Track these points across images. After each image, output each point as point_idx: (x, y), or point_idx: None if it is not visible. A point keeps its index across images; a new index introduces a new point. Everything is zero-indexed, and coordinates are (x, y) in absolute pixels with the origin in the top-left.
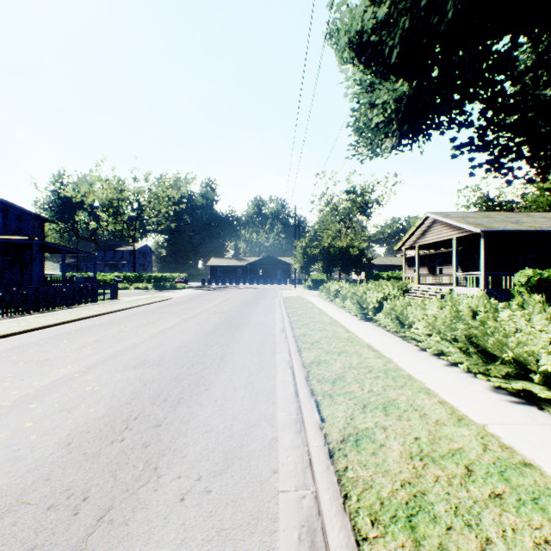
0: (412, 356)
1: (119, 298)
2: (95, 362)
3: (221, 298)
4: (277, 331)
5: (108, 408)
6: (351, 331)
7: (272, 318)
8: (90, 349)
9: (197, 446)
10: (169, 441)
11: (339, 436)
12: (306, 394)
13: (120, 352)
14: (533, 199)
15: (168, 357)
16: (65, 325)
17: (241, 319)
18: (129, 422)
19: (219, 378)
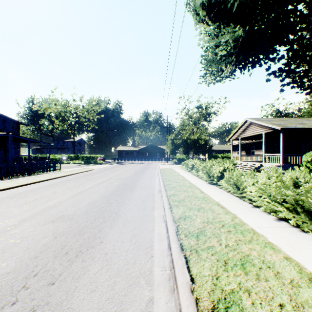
0: (250, 212)
1: (62, 169)
2: (27, 216)
3: (123, 169)
4: (156, 191)
5: (17, 263)
6: (204, 192)
7: (153, 182)
8: (28, 206)
9: (79, 311)
10: (55, 304)
11: (209, 303)
12: (176, 249)
13: (47, 208)
14: (307, 111)
15: (79, 212)
16: (21, 187)
17: (133, 183)
18: (28, 279)
19: (112, 231)
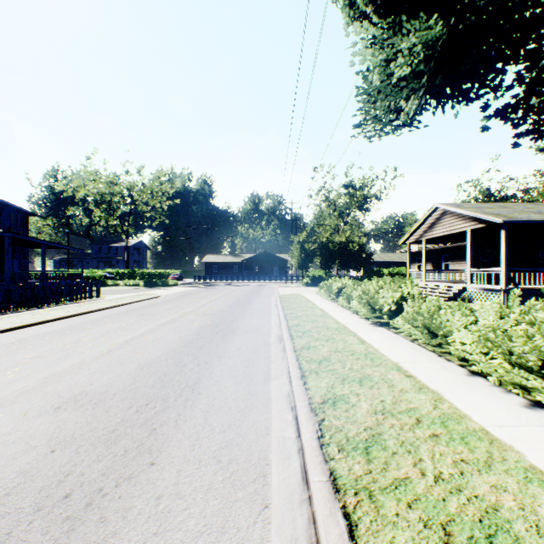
0: (467, 388)
1: (102, 296)
2: (7, 396)
3: (213, 296)
4: (273, 339)
5: None
6: (366, 342)
7: (267, 321)
8: (17, 372)
9: None
10: None
11: None
12: (323, 489)
13: (54, 377)
14: (543, 191)
15: (117, 387)
16: (16, 330)
17: (230, 323)
18: None
19: (180, 433)
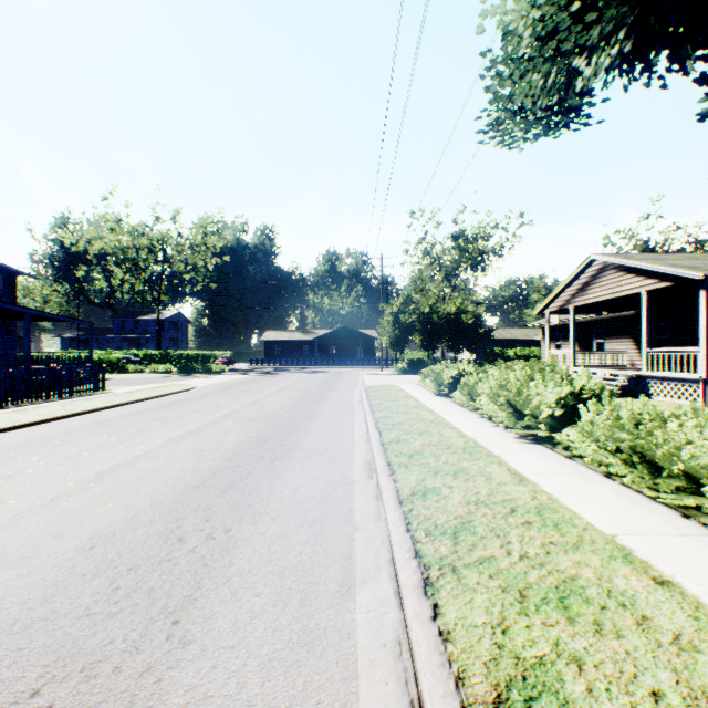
0: None
1: (112, 388)
2: None
3: (270, 388)
4: (357, 470)
5: None
6: (528, 479)
7: (347, 431)
8: None
9: None
10: None
11: None
12: None
13: None
14: None
15: None
16: None
17: (288, 436)
18: None
19: None
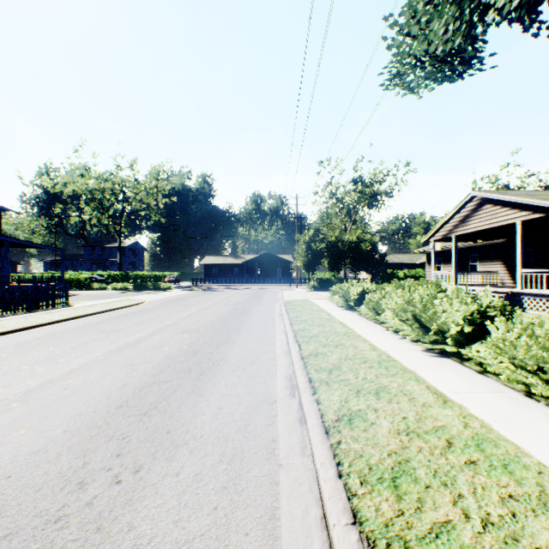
0: None
1: (75, 302)
2: None
3: (206, 302)
4: (279, 387)
5: None
6: (451, 400)
7: (270, 343)
8: None
9: None
10: None
11: None
12: None
13: None
14: None
15: None
16: None
17: (216, 348)
18: None
19: None
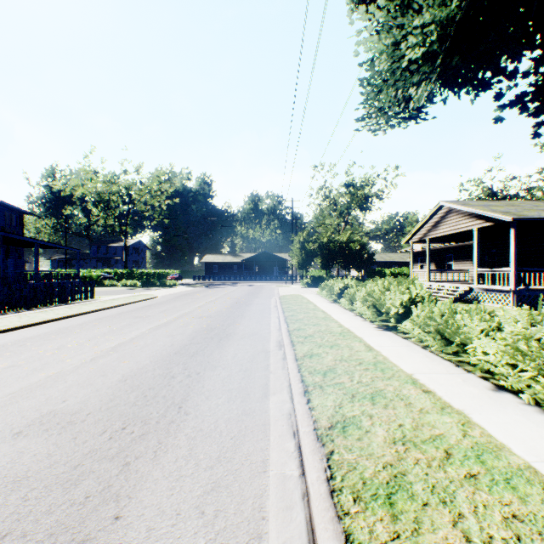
0: (497, 407)
1: (97, 297)
2: None
3: (211, 297)
4: (272, 345)
5: None
6: (374, 349)
7: (266, 324)
8: None
9: None
10: None
11: None
12: None
13: (23, 392)
14: None
15: (92, 405)
16: None
17: (227, 327)
18: None
19: (157, 470)
